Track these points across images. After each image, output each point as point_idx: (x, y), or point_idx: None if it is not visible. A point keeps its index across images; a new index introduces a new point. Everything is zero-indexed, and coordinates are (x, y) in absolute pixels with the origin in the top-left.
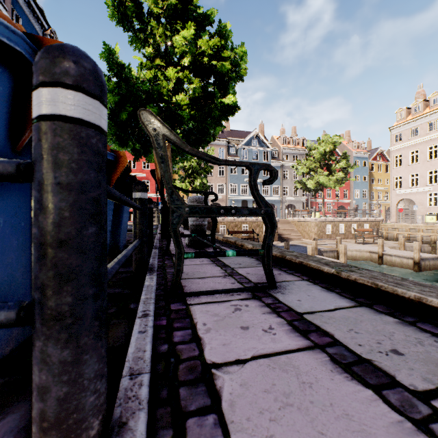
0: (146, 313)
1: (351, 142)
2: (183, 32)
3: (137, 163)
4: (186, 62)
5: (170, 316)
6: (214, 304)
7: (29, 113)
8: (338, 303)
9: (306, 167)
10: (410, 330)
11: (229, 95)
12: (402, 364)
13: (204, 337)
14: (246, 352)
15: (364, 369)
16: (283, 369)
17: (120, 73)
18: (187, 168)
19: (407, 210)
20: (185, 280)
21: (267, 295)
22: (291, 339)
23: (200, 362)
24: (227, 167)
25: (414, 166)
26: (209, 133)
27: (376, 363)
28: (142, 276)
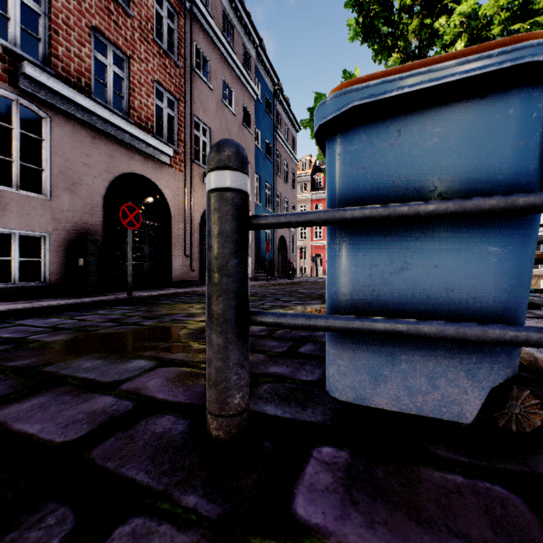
0: None
1: None
2: (459, 7)
3: None
4: (459, 48)
5: None
6: None
7: None
8: None
9: None
10: None
11: None
12: None
13: None
14: None
15: None
16: None
17: None
18: None
19: None
20: None
21: None
22: None
23: None
24: None
25: None
26: None
27: None
28: None
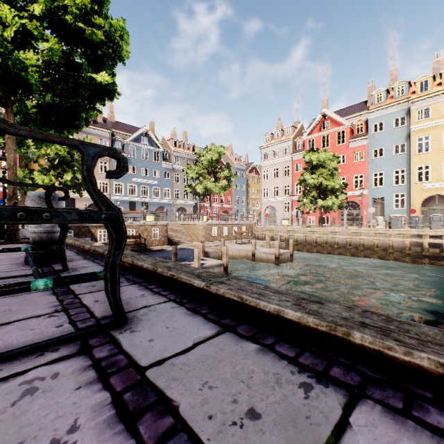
0: None
1: (233, 154)
2: None
3: None
4: (37, 10)
5: None
6: None
7: None
8: (200, 333)
9: (196, 172)
10: (270, 360)
11: (103, 72)
12: (258, 442)
13: None
14: None
15: None
16: None
17: None
18: (52, 156)
19: (271, 215)
20: None
21: (107, 340)
22: None
23: None
24: (111, 163)
25: (276, 180)
26: (79, 116)
27: None
28: None
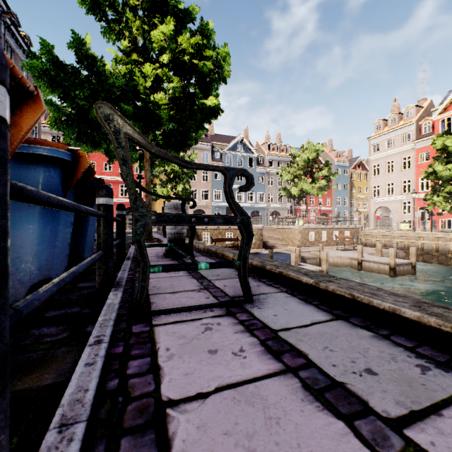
0: (100, 338)
1: (333, 150)
2: (161, 26)
3: (113, 165)
4: (165, 59)
5: (128, 341)
6: (183, 323)
7: None
8: (315, 317)
9: (291, 174)
10: (385, 344)
11: (211, 97)
12: (375, 386)
13: (164, 366)
14: (210, 383)
15: (337, 395)
16: (250, 401)
17: (91, 66)
18: (168, 172)
19: (384, 217)
20: (154, 296)
21: (243, 310)
22: (262, 362)
23: (154, 400)
24: (211, 172)
25: (390, 176)
26: (190, 136)
27: (349, 387)
28: (107, 292)
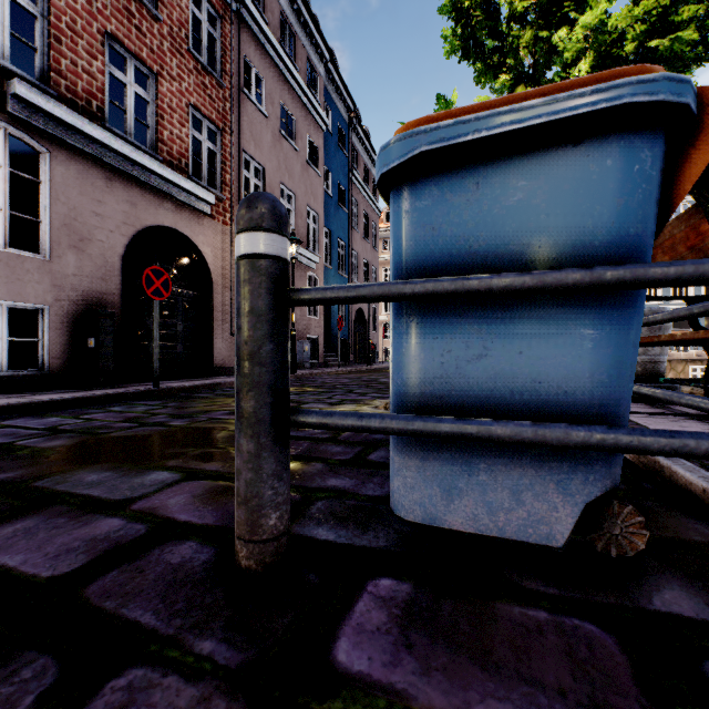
0: None
1: None
2: (582, 17)
3: None
4: (583, 69)
5: None
6: None
7: (671, 196)
8: None
9: None
10: None
11: None
12: None
13: None
14: None
15: None
16: None
17: None
18: None
19: None
20: None
21: None
22: None
23: None
24: None
25: None
26: None
27: None
28: None
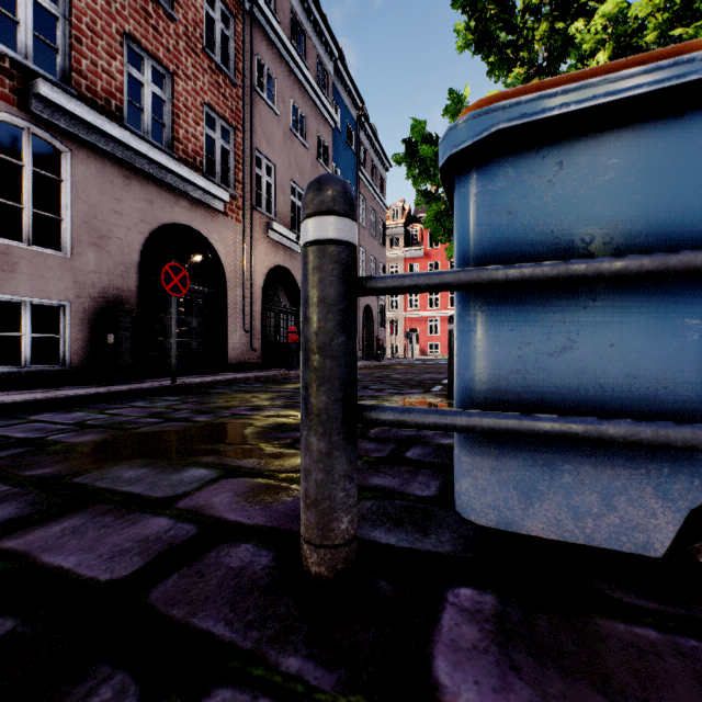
0: None
1: None
2: (602, 7)
3: None
4: (601, 60)
5: None
6: None
7: None
8: None
9: None
10: None
11: None
12: None
13: None
14: None
15: None
16: None
17: None
18: None
19: None
20: None
21: None
22: None
23: None
24: None
25: None
26: None
27: None
28: None
